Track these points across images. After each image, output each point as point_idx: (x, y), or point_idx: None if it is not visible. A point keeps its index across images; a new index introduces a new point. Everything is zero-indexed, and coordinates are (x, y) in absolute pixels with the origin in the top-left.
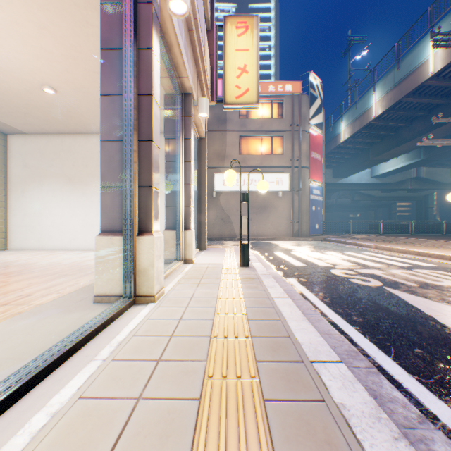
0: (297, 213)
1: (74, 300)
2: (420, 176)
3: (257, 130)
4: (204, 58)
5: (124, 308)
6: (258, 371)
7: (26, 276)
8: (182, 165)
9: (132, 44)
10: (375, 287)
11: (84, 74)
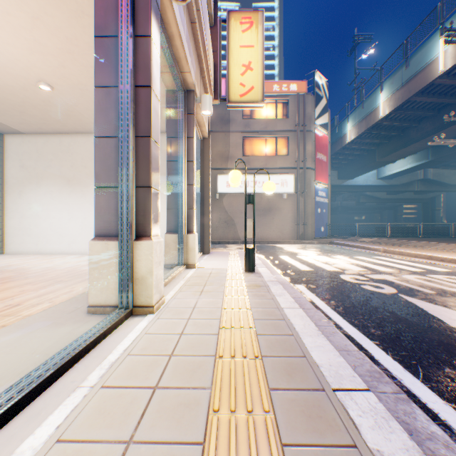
0: (302, 215)
1: (66, 311)
2: (427, 178)
3: (261, 131)
4: (207, 53)
5: (119, 321)
6: (273, 402)
7: (18, 283)
8: (184, 166)
9: (129, 31)
10: (390, 295)
11: (81, 69)
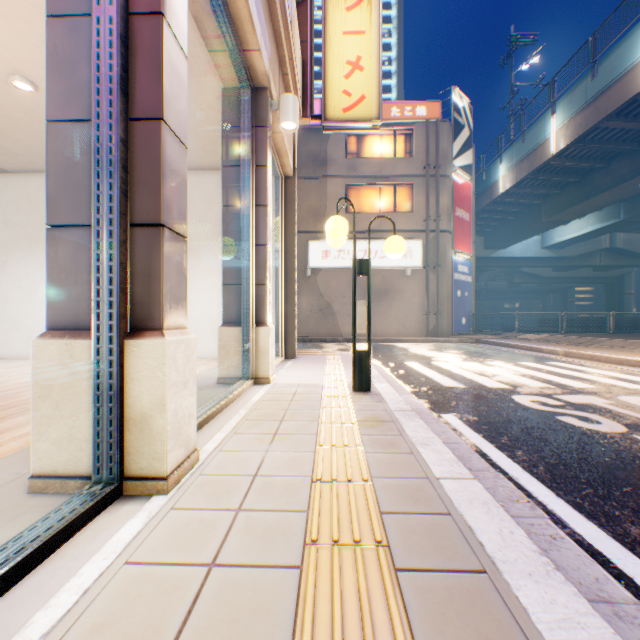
0: (433, 300)
1: None
2: (615, 246)
3: (373, 176)
4: (291, 33)
5: (76, 521)
6: None
7: None
8: (251, 213)
9: None
10: (620, 437)
11: None
